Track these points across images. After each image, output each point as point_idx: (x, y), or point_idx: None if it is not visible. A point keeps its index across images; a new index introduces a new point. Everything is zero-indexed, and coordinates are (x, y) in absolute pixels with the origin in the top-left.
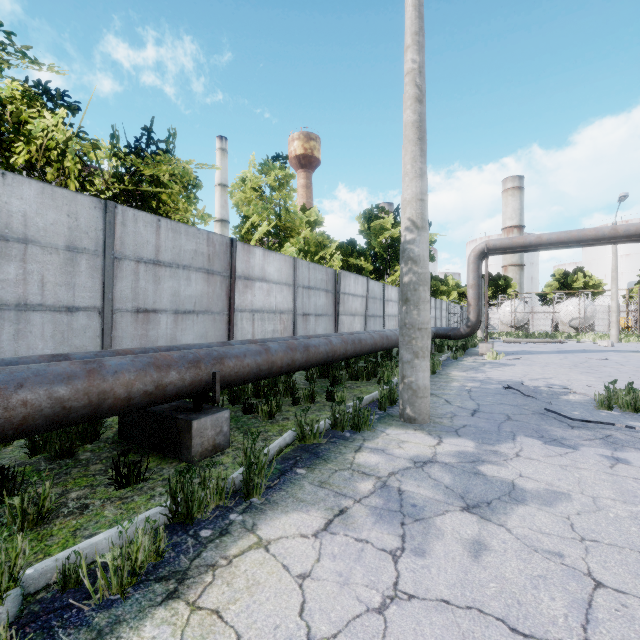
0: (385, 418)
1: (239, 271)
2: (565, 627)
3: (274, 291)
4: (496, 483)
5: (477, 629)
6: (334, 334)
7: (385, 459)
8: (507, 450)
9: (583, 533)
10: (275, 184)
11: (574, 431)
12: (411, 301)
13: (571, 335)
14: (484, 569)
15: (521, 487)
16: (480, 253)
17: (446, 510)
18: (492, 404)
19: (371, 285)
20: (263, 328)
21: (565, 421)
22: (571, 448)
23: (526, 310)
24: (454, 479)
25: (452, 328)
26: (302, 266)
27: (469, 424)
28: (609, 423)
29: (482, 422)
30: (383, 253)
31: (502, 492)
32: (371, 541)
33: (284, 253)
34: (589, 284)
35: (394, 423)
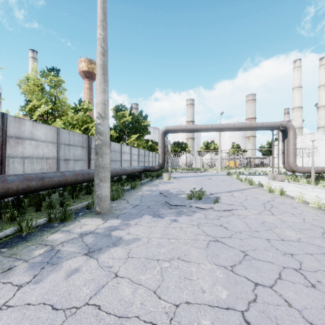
0: (87, 213)
1: (11, 133)
2: (82, 300)
3: (41, 146)
4: (113, 239)
5: (34, 313)
6: (78, 170)
7: (66, 235)
8: (133, 222)
9: (131, 255)
10: (51, 84)
11: (170, 210)
12: (99, 153)
13: (206, 169)
14: (67, 282)
15: (123, 239)
16: (163, 132)
17: (74, 256)
18: (147, 201)
19: (113, 144)
20: (32, 167)
21: (170, 206)
22: (161, 218)
23: (191, 158)
24: (94, 240)
25: (152, 166)
26: (64, 132)
27: (127, 212)
28: (184, 205)
29: (134, 210)
30: (123, 128)
31: (112, 242)
32: (13, 282)
33: (55, 124)
34: (216, 147)
35: (89, 215)
